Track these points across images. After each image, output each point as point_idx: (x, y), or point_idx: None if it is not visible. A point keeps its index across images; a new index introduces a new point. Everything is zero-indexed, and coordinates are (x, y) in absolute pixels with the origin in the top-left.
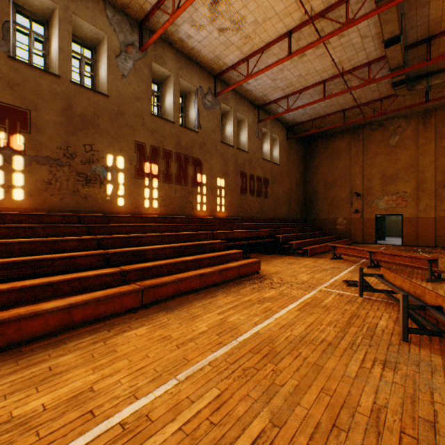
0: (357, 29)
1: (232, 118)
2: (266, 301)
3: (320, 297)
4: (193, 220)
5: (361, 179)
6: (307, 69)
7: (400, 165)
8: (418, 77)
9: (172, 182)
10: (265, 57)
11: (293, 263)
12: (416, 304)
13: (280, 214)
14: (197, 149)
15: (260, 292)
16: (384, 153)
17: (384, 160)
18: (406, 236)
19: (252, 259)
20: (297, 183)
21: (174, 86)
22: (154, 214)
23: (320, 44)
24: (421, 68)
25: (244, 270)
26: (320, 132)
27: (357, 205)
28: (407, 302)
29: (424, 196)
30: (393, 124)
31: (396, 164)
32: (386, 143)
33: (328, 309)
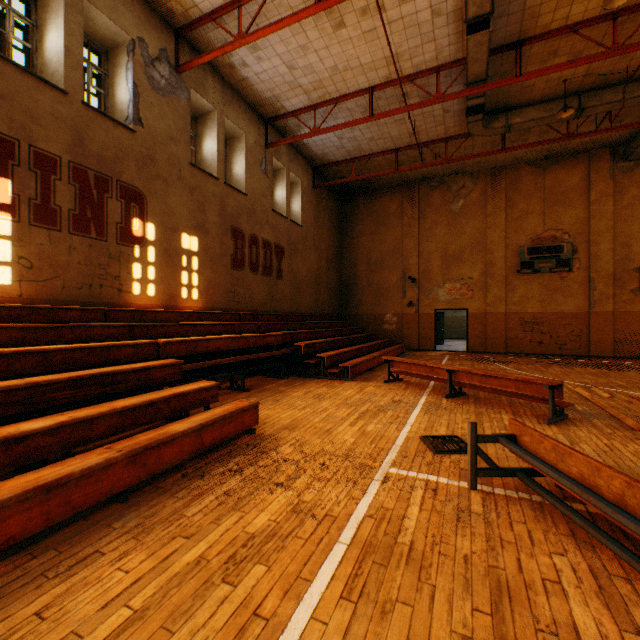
0: None
1: (216, 126)
2: (252, 557)
3: (392, 509)
4: (119, 314)
5: (416, 257)
6: (347, 58)
7: (466, 240)
8: (495, 111)
9: (59, 228)
10: (274, 9)
11: (324, 397)
12: None
13: (303, 307)
14: (132, 166)
15: (242, 509)
16: (446, 222)
17: (445, 233)
18: (472, 339)
19: (238, 402)
20: (329, 259)
21: (68, 10)
22: None
23: (370, 7)
24: (501, 96)
25: (215, 433)
26: (362, 183)
27: (412, 295)
28: None
29: (493, 284)
30: (456, 183)
31: (461, 239)
32: (449, 208)
33: (425, 569)
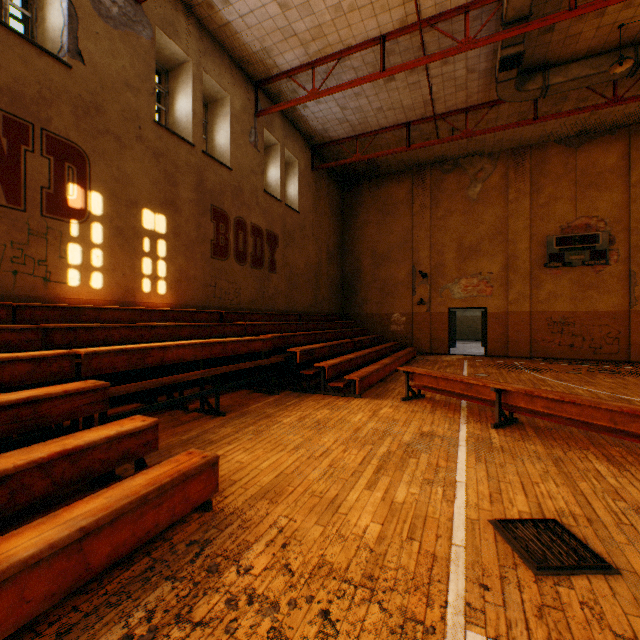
0: None
1: (191, 80)
2: None
3: None
4: (38, 312)
5: (428, 249)
6: None
7: (484, 230)
8: (528, 71)
9: None
10: None
11: (325, 427)
12: None
13: (301, 305)
14: (66, 112)
15: None
16: (462, 210)
17: (461, 222)
18: (492, 342)
19: (183, 458)
20: (330, 252)
21: None
22: None
23: None
24: (538, 49)
25: (120, 535)
26: (366, 167)
27: (423, 292)
28: None
29: (516, 279)
30: (473, 166)
31: (478, 228)
32: (465, 195)
33: None
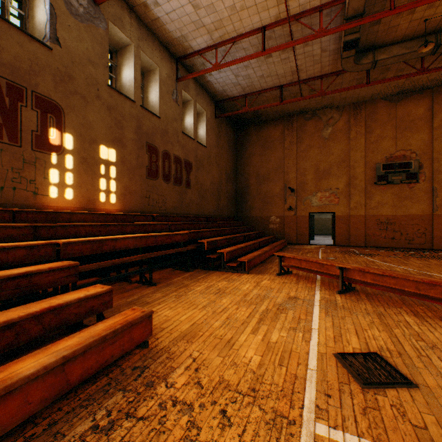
0: None
1: (132, 57)
2: None
3: None
4: (30, 215)
5: (295, 172)
6: None
7: (333, 159)
8: (363, 50)
9: None
10: None
11: (224, 293)
12: None
13: (207, 210)
14: (48, 79)
15: None
16: (318, 145)
17: (317, 153)
18: (338, 236)
19: (129, 312)
20: (227, 174)
21: None
22: None
23: None
24: (370, 35)
25: (88, 362)
26: (253, 116)
27: (291, 201)
28: None
29: (355, 193)
30: (326, 115)
31: (329, 158)
32: (320, 135)
33: None
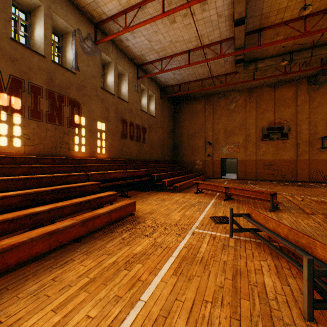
0: (216, 7)
1: (113, 69)
2: (136, 261)
3: (195, 245)
4: (69, 160)
5: (212, 132)
6: (177, 37)
7: (236, 124)
8: (249, 61)
9: (41, 120)
10: (142, 15)
11: (166, 200)
12: (322, 269)
13: (155, 157)
14: (74, 90)
15: (131, 244)
16: (226, 115)
17: (226, 120)
18: (239, 173)
19: (126, 201)
20: (168, 133)
21: (45, 18)
22: (16, 154)
23: (188, 13)
24: (252, 54)
25: (116, 214)
26: (184, 95)
27: (209, 151)
28: (313, 269)
29: (250, 145)
30: (231, 95)
31: (233, 123)
32: (228, 108)
33: (207, 265)
